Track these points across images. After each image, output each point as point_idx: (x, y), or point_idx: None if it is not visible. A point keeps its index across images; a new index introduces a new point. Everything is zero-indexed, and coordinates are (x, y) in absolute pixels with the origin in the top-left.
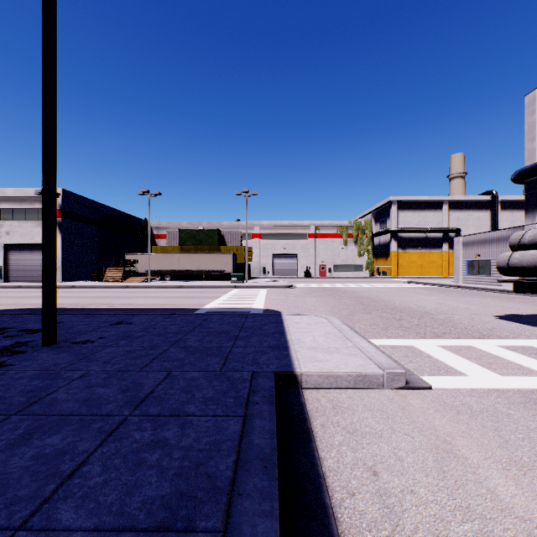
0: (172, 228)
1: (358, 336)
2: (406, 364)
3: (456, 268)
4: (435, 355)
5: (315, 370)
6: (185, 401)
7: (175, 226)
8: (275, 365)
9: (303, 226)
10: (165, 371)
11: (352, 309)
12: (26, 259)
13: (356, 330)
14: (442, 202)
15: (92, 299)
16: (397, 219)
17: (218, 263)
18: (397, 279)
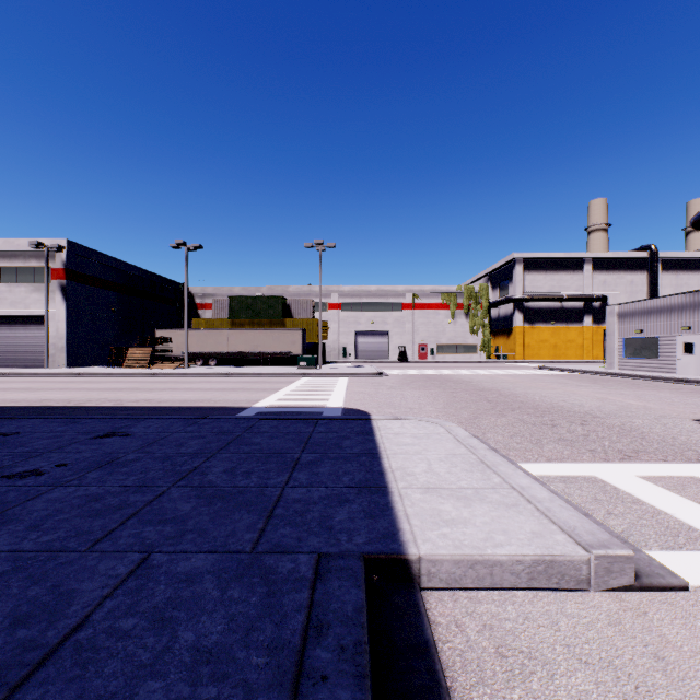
0: (221, 296)
1: (506, 463)
2: (605, 520)
3: (608, 349)
4: (645, 498)
5: (448, 549)
6: (146, 665)
7: (225, 293)
8: (365, 534)
9: (396, 293)
10: (139, 552)
11: (475, 408)
12: (18, 337)
13: (491, 445)
14: (583, 261)
15: (96, 393)
16: (522, 283)
17: (282, 343)
18: (523, 364)
